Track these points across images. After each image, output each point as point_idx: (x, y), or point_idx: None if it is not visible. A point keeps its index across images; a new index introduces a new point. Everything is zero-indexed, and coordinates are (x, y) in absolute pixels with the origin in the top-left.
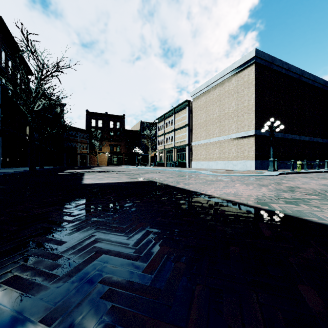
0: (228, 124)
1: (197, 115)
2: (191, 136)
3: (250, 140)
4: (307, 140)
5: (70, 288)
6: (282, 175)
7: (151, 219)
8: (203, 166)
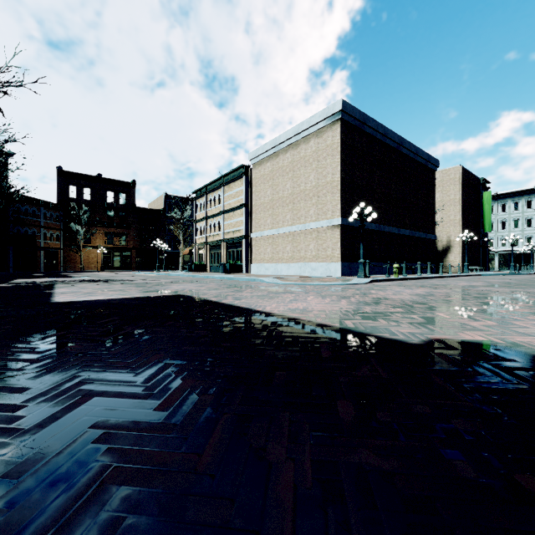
0: (305, 208)
1: (259, 190)
2: (251, 222)
3: (335, 232)
4: (408, 235)
5: (44, 439)
6: (374, 282)
7: (174, 349)
8: (269, 271)
